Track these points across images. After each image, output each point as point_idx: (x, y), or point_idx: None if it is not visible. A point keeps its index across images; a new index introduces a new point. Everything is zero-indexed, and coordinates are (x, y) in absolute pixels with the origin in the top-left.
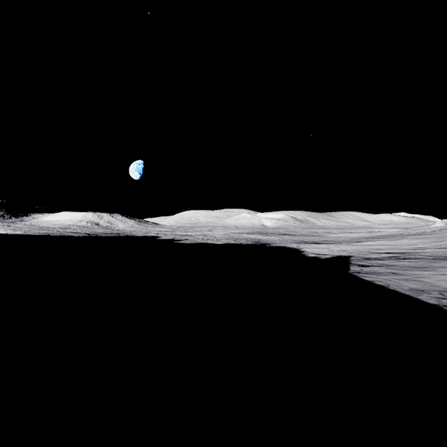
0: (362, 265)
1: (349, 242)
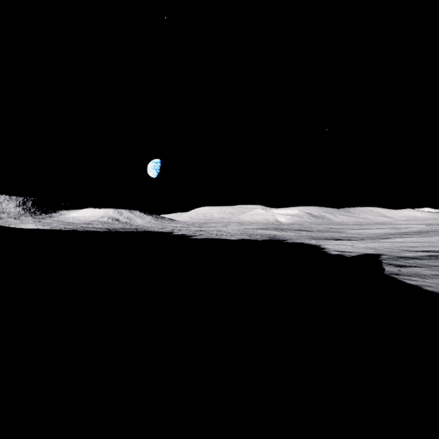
0: (397, 264)
1: (374, 238)
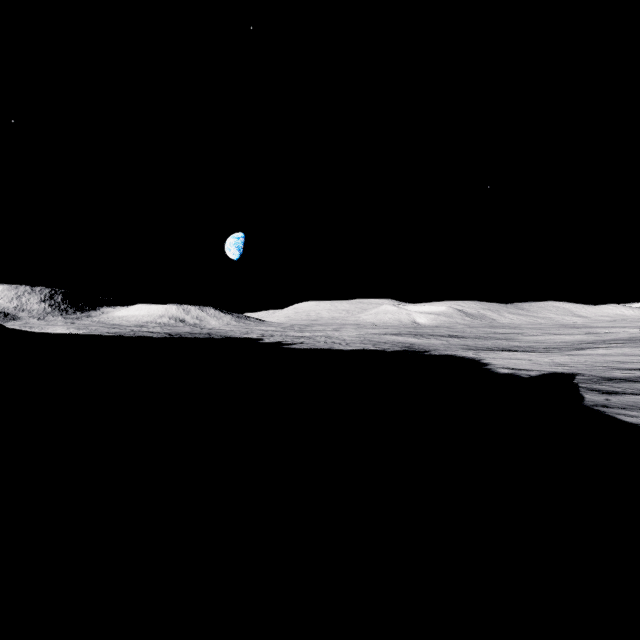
0: (603, 390)
1: (562, 349)
